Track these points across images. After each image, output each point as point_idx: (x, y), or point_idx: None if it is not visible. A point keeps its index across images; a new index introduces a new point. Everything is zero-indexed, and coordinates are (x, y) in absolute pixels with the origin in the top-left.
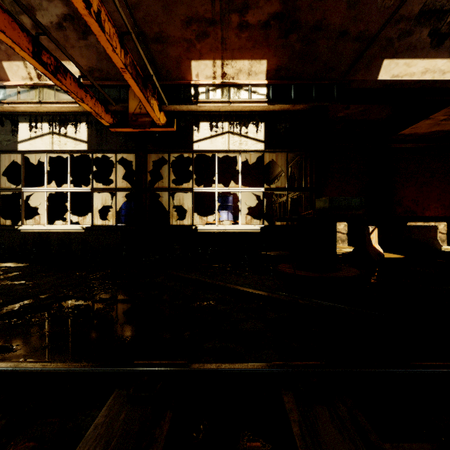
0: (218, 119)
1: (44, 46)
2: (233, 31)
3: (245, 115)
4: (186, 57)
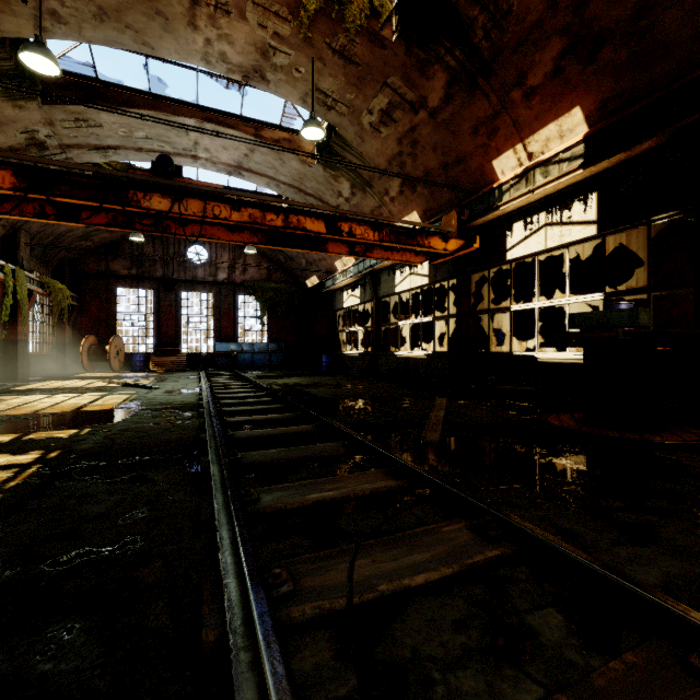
0: (533, 213)
1: (356, 243)
2: (521, 107)
3: (568, 192)
4: (486, 161)
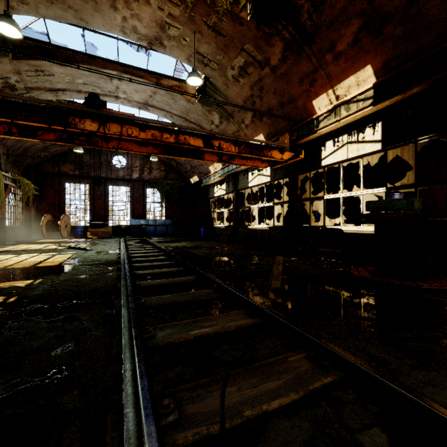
0: (339, 135)
1: (223, 154)
2: (332, 65)
3: (362, 121)
4: (308, 101)
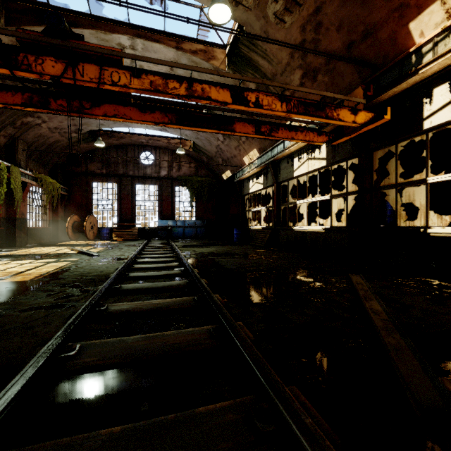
0: None
1: (262, 123)
2: None
3: None
4: (400, 26)
